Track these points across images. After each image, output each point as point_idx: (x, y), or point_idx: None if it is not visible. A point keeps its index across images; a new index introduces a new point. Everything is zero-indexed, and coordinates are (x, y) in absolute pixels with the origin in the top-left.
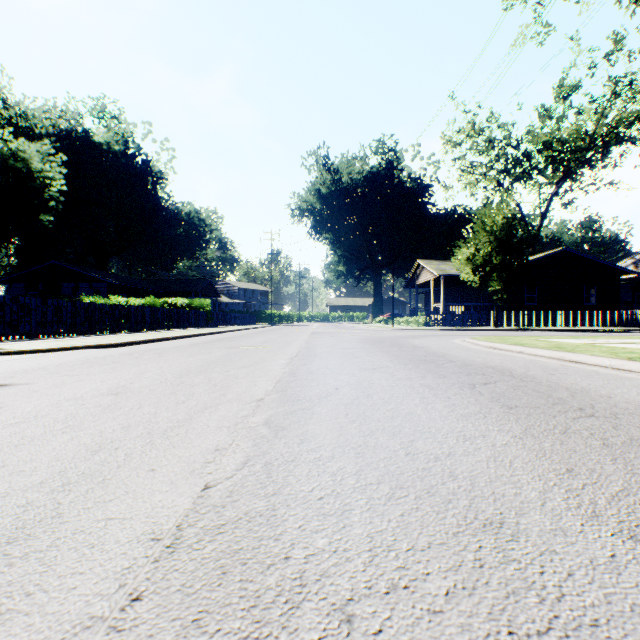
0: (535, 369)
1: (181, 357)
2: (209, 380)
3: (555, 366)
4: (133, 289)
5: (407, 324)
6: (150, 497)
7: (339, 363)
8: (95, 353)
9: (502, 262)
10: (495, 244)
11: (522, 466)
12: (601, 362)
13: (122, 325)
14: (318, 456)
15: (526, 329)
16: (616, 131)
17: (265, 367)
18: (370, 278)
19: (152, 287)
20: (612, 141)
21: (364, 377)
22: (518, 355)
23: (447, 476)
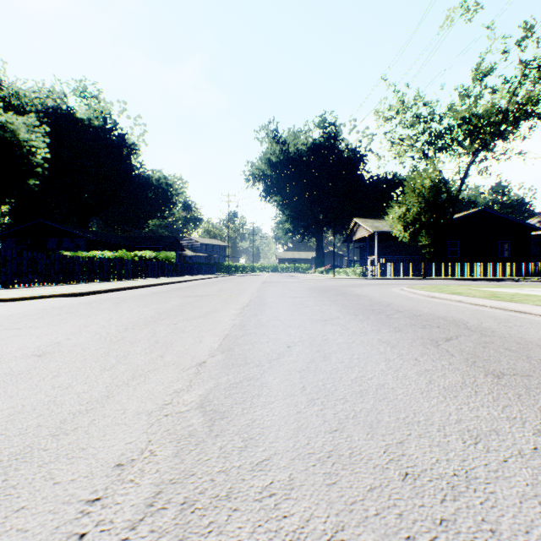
0: (487, 320)
1: (136, 307)
2: (153, 335)
3: (504, 317)
4: (109, 244)
5: (346, 274)
6: None
7: (289, 313)
8: (56, 302)
9: (429, 220)
10: (423, 204)
11: None
12: None
13: (94, 275)
14: (268, 483)
15: (450, 278)
16: (525, 108)
17: (215, 318)
18: (313, 235)
19: (126, 242)
20: (522, 116)
21: (316, 331)
22: (459, 304)
23: None
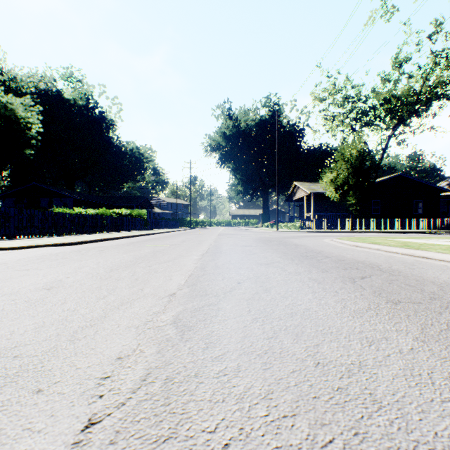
0: (396, 264)
1: (117, 253)
2: (133, 274)
3: (410, 261)
4: (91, 203)
5: (287, 228)
6: (13, 445)
7: (240, 259)
8: (52, 250)
9: (356, 183)
10: (351, 170)
11: (446, 384)
12: (447, 258)
13: (80, 228)
14: (223, 368)
15: (373, 231)
16: (436, 90)
17: (181, 262)
18: (260, 195)
19: (105, 201)
20: (433, 97)
21: (261, 271)
22: (377, 252)
23: (370, 402)
